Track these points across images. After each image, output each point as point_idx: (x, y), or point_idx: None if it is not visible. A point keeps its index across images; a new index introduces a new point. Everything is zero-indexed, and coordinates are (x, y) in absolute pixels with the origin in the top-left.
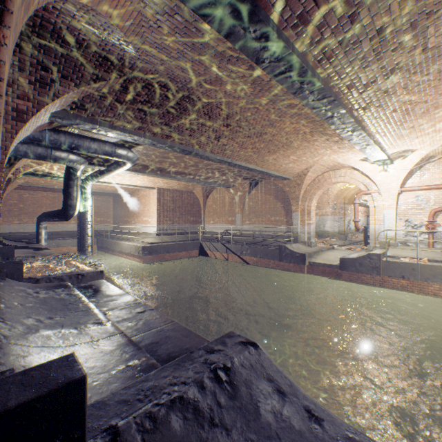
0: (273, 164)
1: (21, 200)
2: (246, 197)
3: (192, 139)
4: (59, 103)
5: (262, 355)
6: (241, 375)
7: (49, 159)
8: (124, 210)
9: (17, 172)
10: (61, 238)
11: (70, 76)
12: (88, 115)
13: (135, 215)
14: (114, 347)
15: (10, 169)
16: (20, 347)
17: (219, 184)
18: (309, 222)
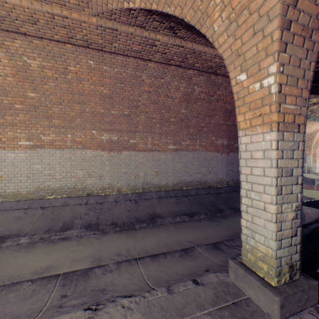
0: None
1: None
2: None
3: None
4: None
5: None
6: None
7: None
8: None
9: None
10: None
11: None
12: None
13: None
14: None
15: None
16: None
17: None
18: (318, 161)
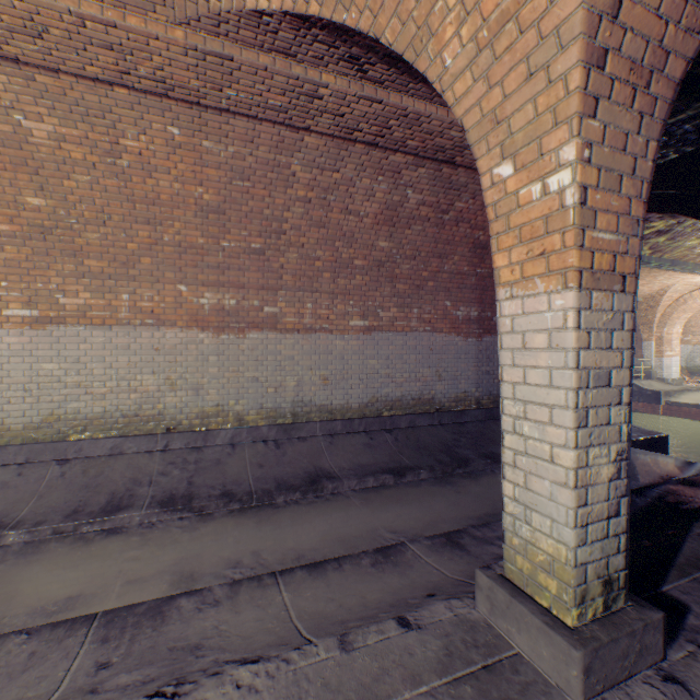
0: None
1: None
2: None
3: None
4: None
5: None
6: None
7: None
8: None
9: None
10: None
11: None
12: None
13: None
14: None
15: None
16: None
17: None
18: (668, 353)
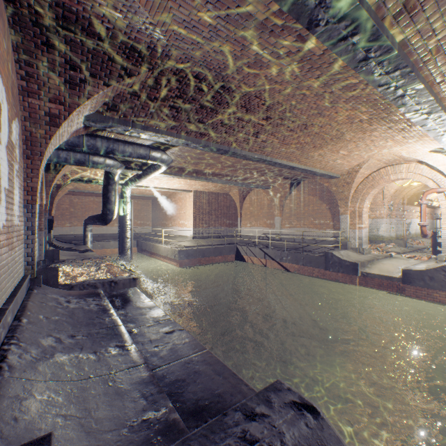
0: (319, 161)
1: (72, 205)
2: (286, 198)
3: (227, 136)
4: (90, 105)
5: (325, 430)
6: None
7: (87, 165)
8: (162, 214)
9: (65, 178)
10: (105, 240)
11: (98, 74)
12: (119, 117)
13: (172, 218)
14: (132, 386)
15: (55, 176)
16: (22, 383)
17: (257, 185)
18: (360, 225)
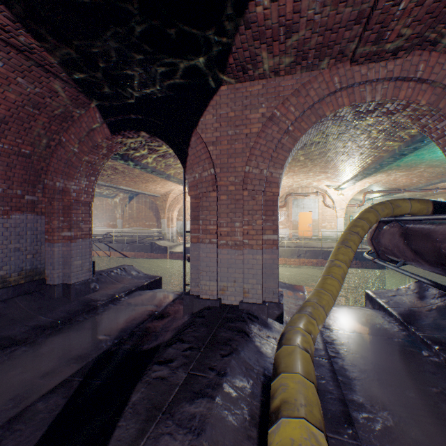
0: (146, 188)
1: None
2: (127, 206)
3: None
4: None
5: (134, 267)
6: (128, 269)
7: None
8: None
9: None
10: None
11: None
12: None
13: None
14: None
15: None
16: None
17: (103, 195)
18: (172, 225)
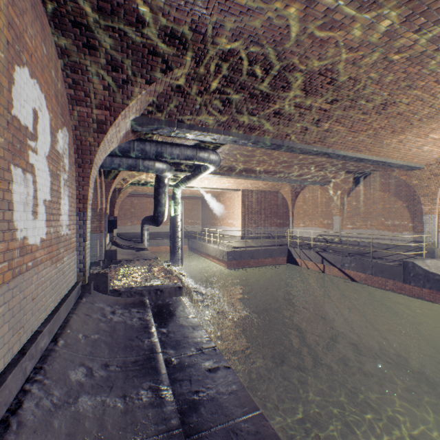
0: (396, 149)
1: (132, 206)
2: (348, 195)
3: (281, 128)
4: (134, 108)
5: None
6: None
7: (138, 169)
8: (211, 213)
9: (124, 183)
10: (160, 238)
11: (139, 71)
12: (164, 117)
13: (221, 218)
14: None
15: (113, 181)
16: None
17: (312, 182)
18: None
